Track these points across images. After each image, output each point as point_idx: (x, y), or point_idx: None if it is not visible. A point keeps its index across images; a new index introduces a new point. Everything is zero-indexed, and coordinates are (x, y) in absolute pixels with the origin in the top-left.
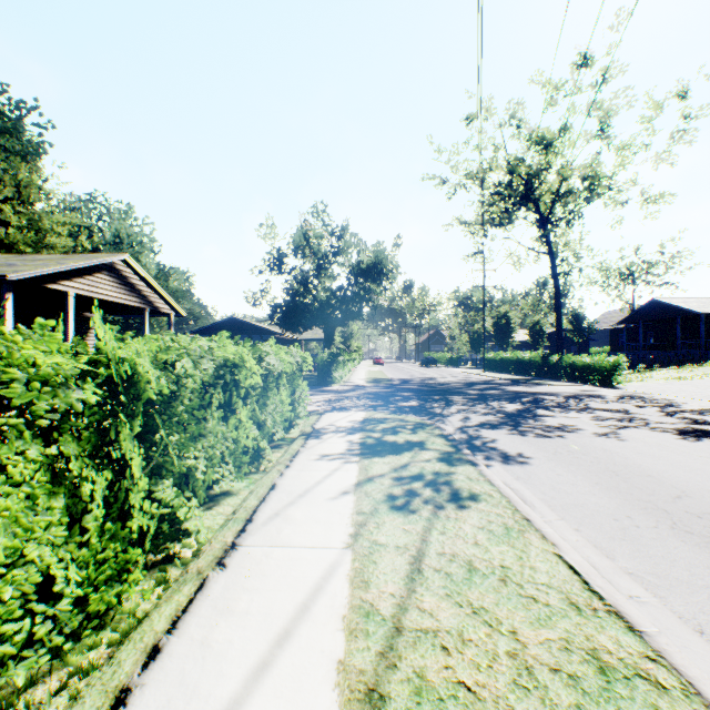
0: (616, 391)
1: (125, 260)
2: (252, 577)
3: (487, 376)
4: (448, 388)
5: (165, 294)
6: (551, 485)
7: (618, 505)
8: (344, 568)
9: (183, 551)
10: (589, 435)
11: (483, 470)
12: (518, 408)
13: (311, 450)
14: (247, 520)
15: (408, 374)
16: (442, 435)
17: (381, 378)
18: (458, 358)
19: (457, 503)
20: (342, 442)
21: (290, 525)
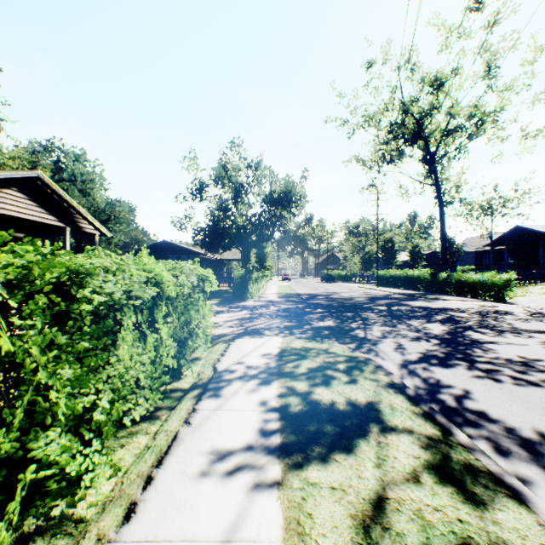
0: (515, 306)
1: (39, 177)
2: None
3: (382, 291)
4: (356, 304)
5: (87, 214)
6: None
7: None
8: None
9: None
10: None
11: None
12: (445, 330)
13: (196, 437)
14: None
15: (313, 289)
16: (394, 386)
17: (291, 293)
18: (352, 275)
19: None
20: (251, 406)
21: None
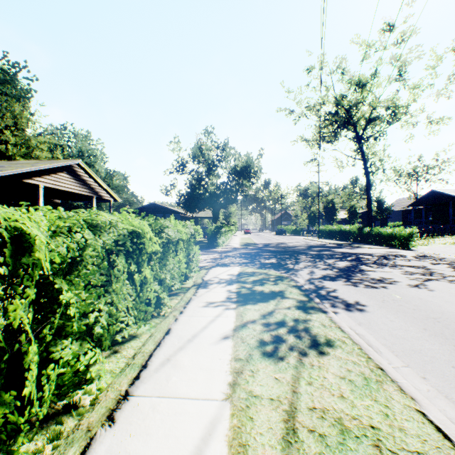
0: (412, 252)
1: (79, 164)
2: (136, 437)
3: (321, 241)
4: (296, 250)
5: (106, 187)
6: (389, 331)
7: (451, 351)
8: (223, 426)
9: (83, 398)
10: (405, 286)
11: (332, 317)
12: (347, 265)
13: (200, 298)
14: (143, 366)
15: (268, 240)
16: (296, 286)
17: (250, 243)
18: (300, 230)
19: (317, 349)
20: (223, 291)
21: (177, 372)
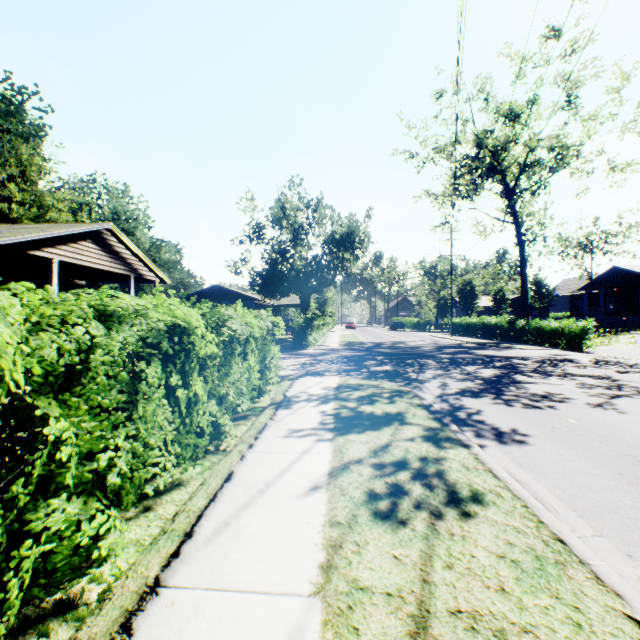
0: (588, 355)
1: (110, 228)
2: None
3: (455, 340)
4: (419, 352)
5: (149, 262)
6: (566, 476)
7: None
8: None
9: (88, 589)
10: (582, 406)
11: (479, 455)
12: (495, 374)
13: (279, 424)
14: (186, 535)
15: (379, 338)
16: (422, 405)
17: (353, 342)
18: (425, 323)
19: (459, 507)
20: (314, 413)
21: (240, 545)
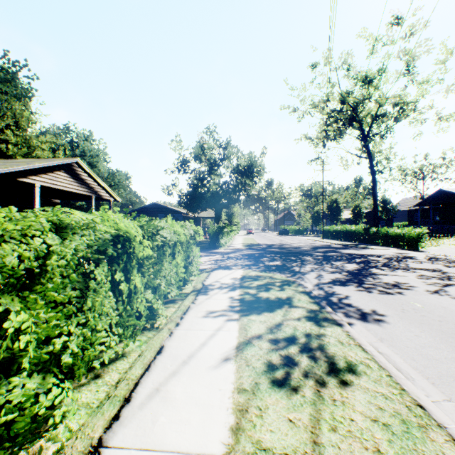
0: (422, 253)
1: (77, 162)
2: None
3: (325, 242)
4: (300, 251)
5: (106, 186)
6: (417, 349)
7: None
8: None
9: (46, 448)
10: (423, 292)
11: (350, 332)
12: (356, 267)
13: (199, 307)
14: (125, 400)
15: (271, 240)
16: (304, 292)
17: (252, 243)
18: (304, 230)
19: (338, 377)
20: (225, 298)
21: (167, 409)
